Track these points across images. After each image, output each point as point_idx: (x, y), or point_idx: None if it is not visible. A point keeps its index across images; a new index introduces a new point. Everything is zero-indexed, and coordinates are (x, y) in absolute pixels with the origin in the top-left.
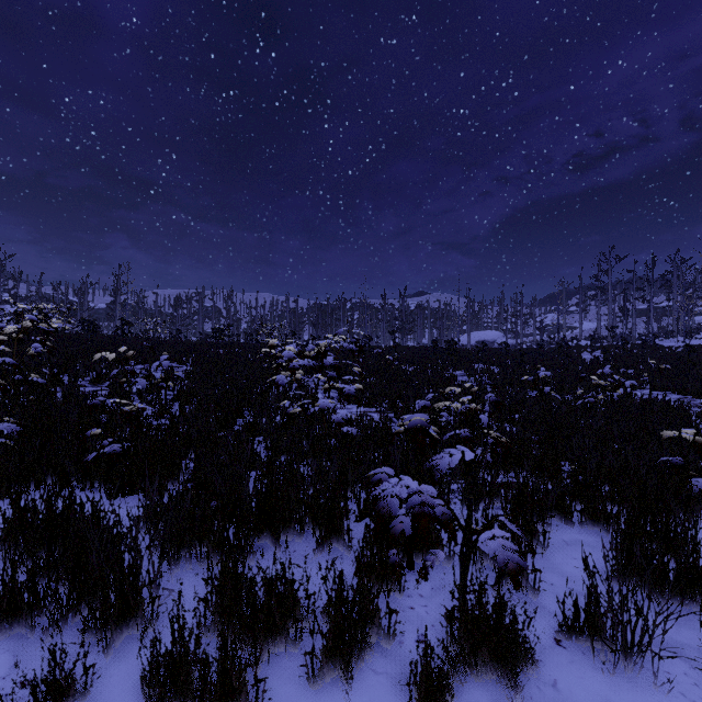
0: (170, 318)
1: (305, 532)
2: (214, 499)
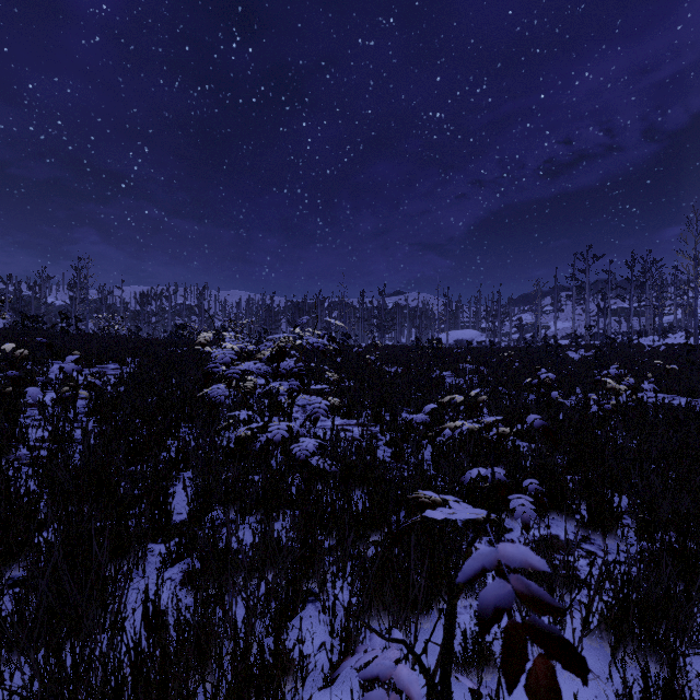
0: (136, 315)
1: None
2: None
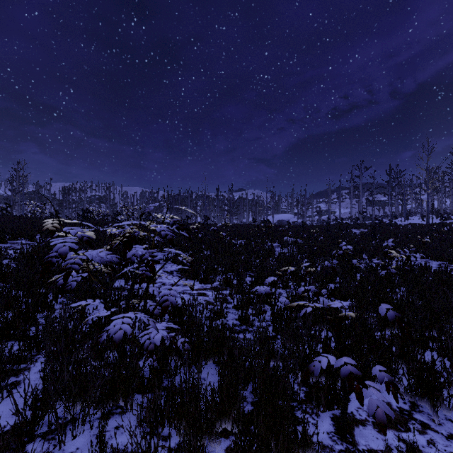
0: (60, 203)
1: None
2: None
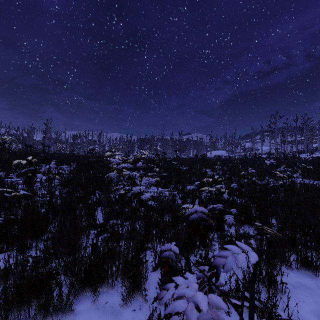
0: (71, 144)
1: (117, 282)
2: (48, 265)
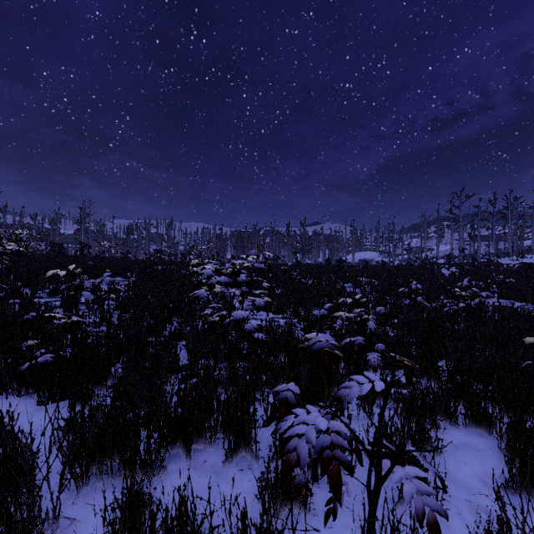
0: (123, 242)
1: (216, 439)
2: (129, 412)
